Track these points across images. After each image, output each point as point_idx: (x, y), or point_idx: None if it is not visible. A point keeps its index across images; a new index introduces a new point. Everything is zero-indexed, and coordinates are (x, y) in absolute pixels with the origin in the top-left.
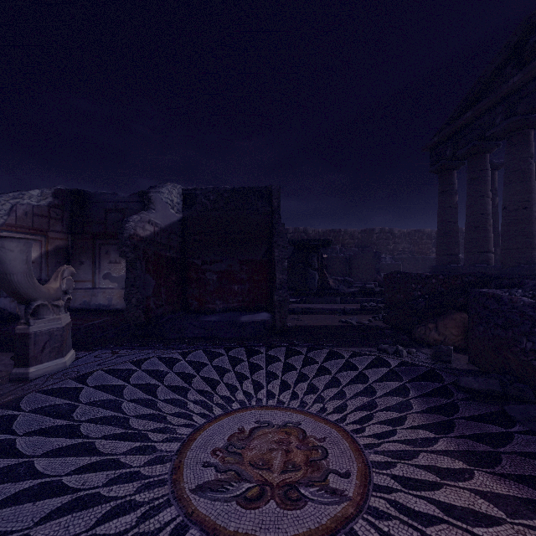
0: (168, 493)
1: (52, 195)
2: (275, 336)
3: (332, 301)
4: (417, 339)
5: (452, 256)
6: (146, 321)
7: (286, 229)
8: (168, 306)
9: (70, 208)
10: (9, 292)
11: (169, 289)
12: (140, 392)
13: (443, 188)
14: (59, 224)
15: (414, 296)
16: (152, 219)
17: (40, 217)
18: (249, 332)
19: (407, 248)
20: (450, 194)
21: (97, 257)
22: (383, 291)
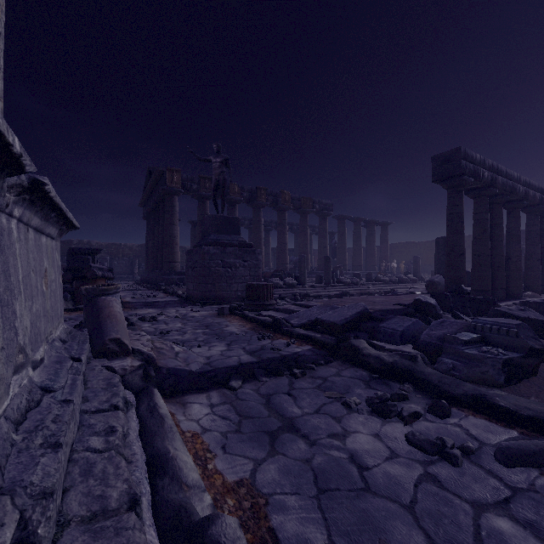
0: None
1: None
2: None
3: None
4: None
5: None
6: None
7: (70, 240)
8: None
9: None
10: None
11: None
12: None
13: (147, 229)
14: None
15: None
16: None
17: None
18: None
19: None
20: None
21: None
22: None
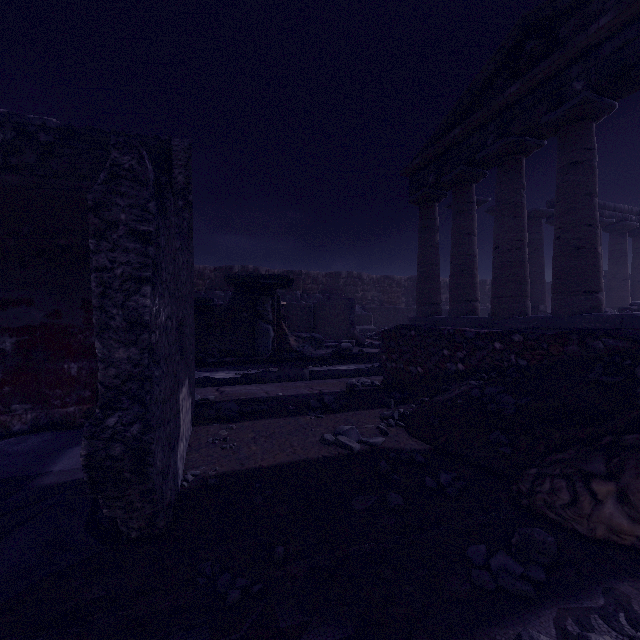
0: None
1: None
2: (113, 570)
3: (296, 375)
4: (540, 512)
5: (434, 306)
6: None
7: (229, 266)
8: None
9: None
10: None
11: None
12: None
13: (424, 222)
14: None
15: (447, 370)
16: None
17: None
18: (9, 565)
19: (376, 296)
20: (432, 231)
21: None
22: (363, 351)
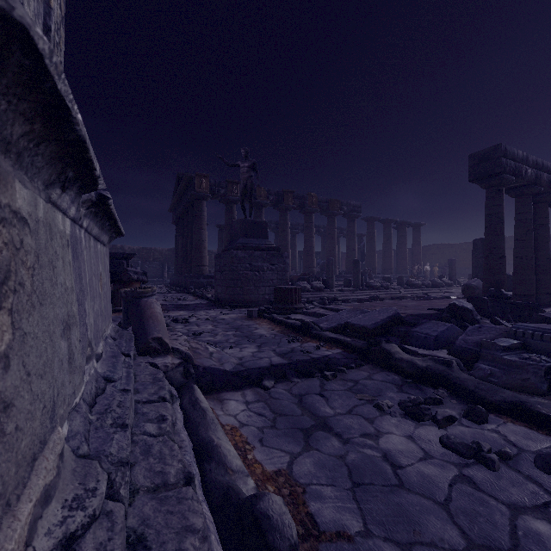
0: None
1: None
2: None
3: None
4: None
5: None
6: None
7: None
8: None
9: None
10: None
11: None
12: None
13: (176, 234)
14: None
15: None
16: None
17: None
18: None
19: None
20: None
21: None
22: None
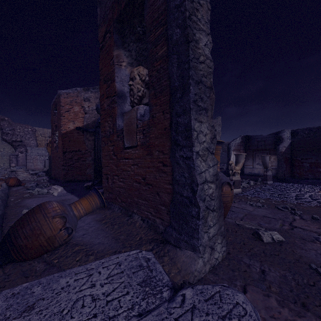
0: (319, 193)
1: (241, 138)
2: None
3: None
4: None
5: None
6: (283, 177)
7: None
8: (288, 175)
9: (244, 142)
10: (265, 166)
11: (288, 168)
12: (300, 187)
13: None
14: (242, 147)
15: None
16: (284, 145)
17: (239, 146)
18: None
19: None
20: None
21: (254, 157)
22: None
